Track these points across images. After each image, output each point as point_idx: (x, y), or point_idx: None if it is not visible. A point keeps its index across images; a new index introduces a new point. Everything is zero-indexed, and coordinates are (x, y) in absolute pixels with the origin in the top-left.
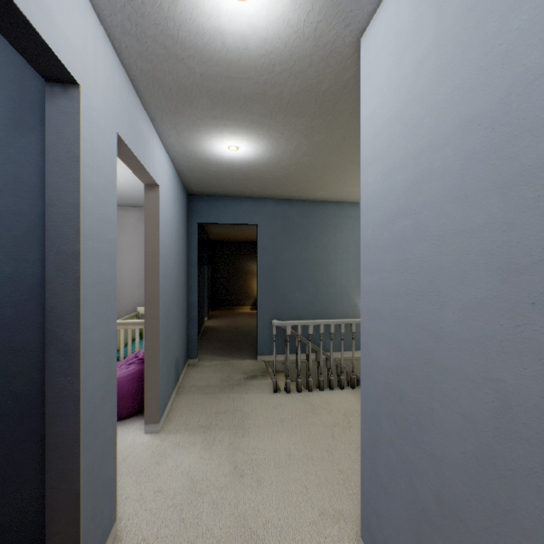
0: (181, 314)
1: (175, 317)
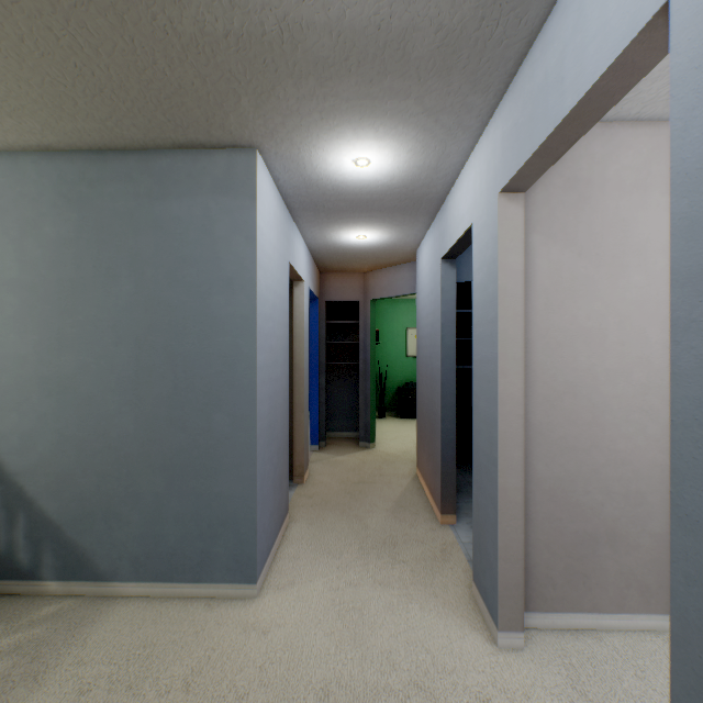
0: None
1: None
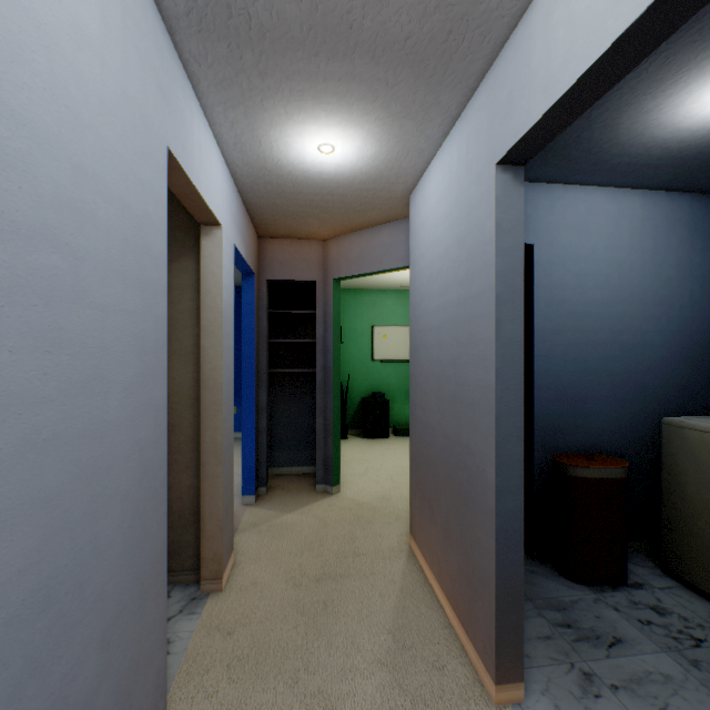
0: None
1: None
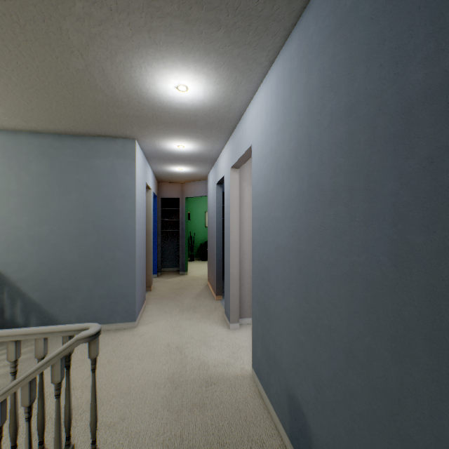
0: (337, 349)
1: (291, 309)
